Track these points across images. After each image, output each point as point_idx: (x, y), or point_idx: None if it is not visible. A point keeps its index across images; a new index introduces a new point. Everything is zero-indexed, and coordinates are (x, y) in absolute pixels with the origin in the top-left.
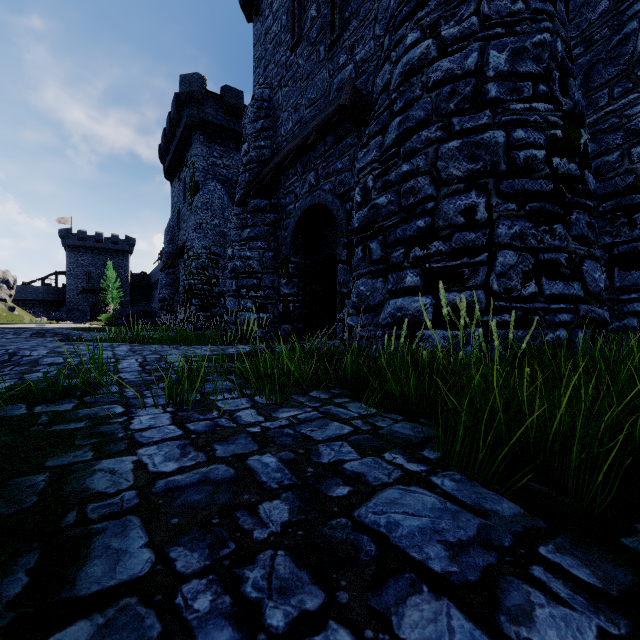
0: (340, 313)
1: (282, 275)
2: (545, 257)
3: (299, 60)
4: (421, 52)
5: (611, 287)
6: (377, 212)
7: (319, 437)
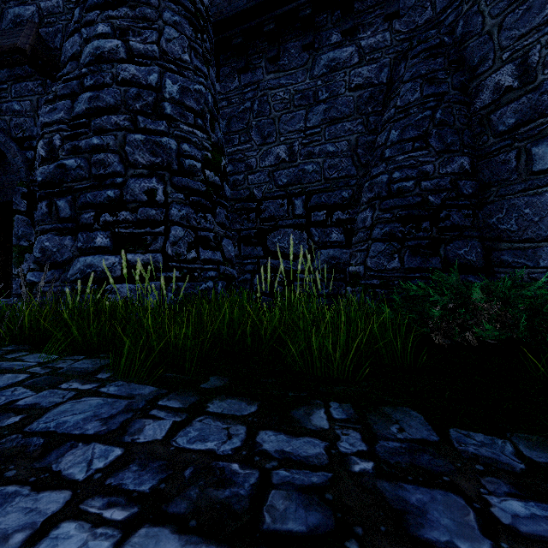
0: (18, 268)
1: None
2: (202, 234)
3: None
4: (111, 47)
5: (240, 255)
6: (66, 172)
7: None
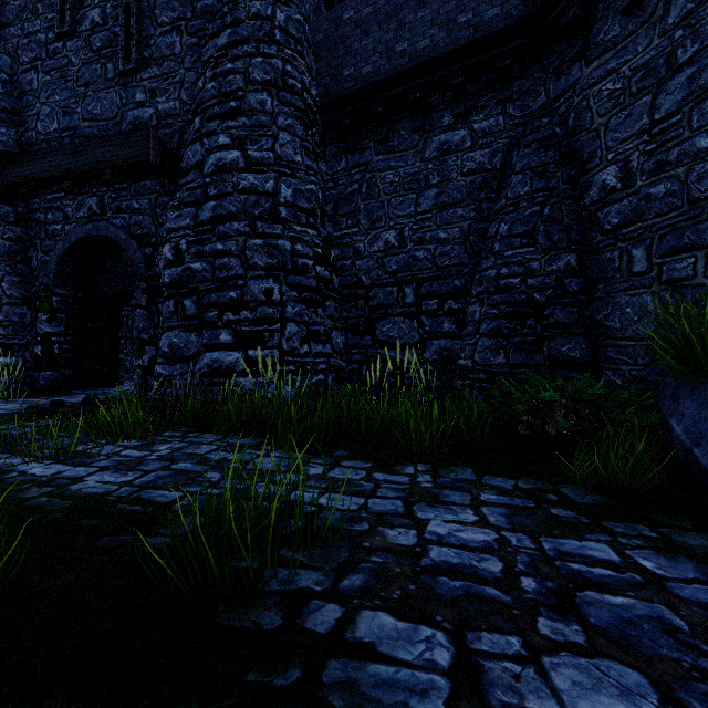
0: (139, 360)
1: (42, 309)
2: (313, 329)
3: (72, 56)
4: (233, 158)
5: (347, 344)
6: (192, 274)
7: (202, 452)
